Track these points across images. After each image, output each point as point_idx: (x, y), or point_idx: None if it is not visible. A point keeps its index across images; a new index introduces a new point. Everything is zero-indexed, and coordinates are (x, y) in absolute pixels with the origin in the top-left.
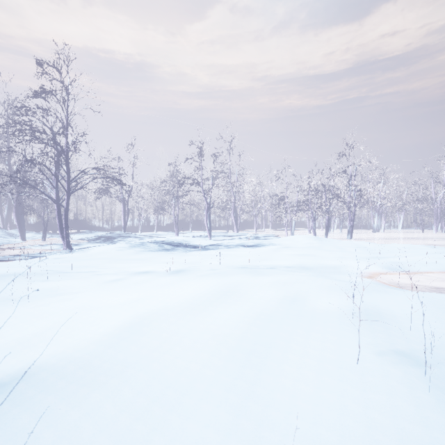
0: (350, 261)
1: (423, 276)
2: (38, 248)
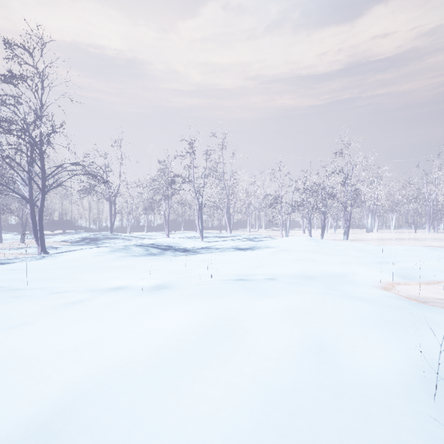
0: (355, 268)
1: (441, 286)
2: (11, 252)
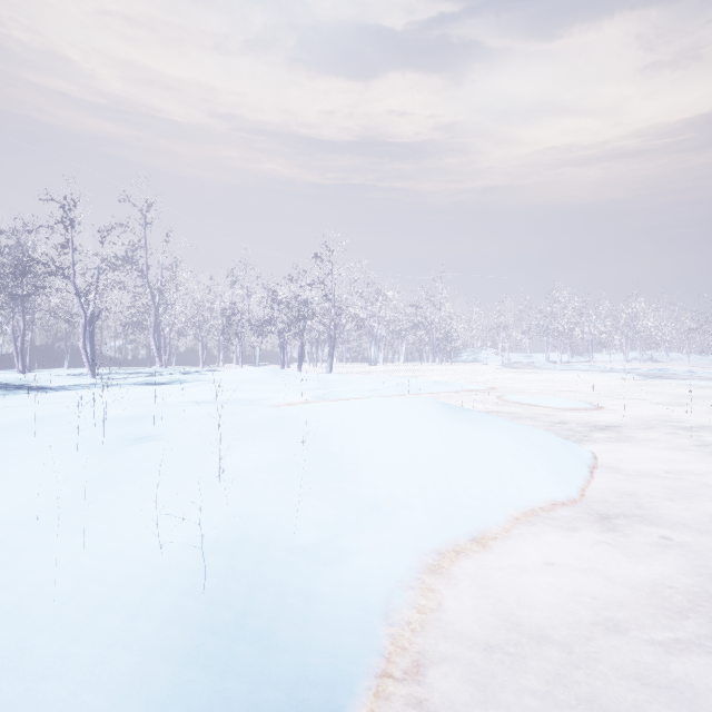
0: (281, 393)
1: None
2: None
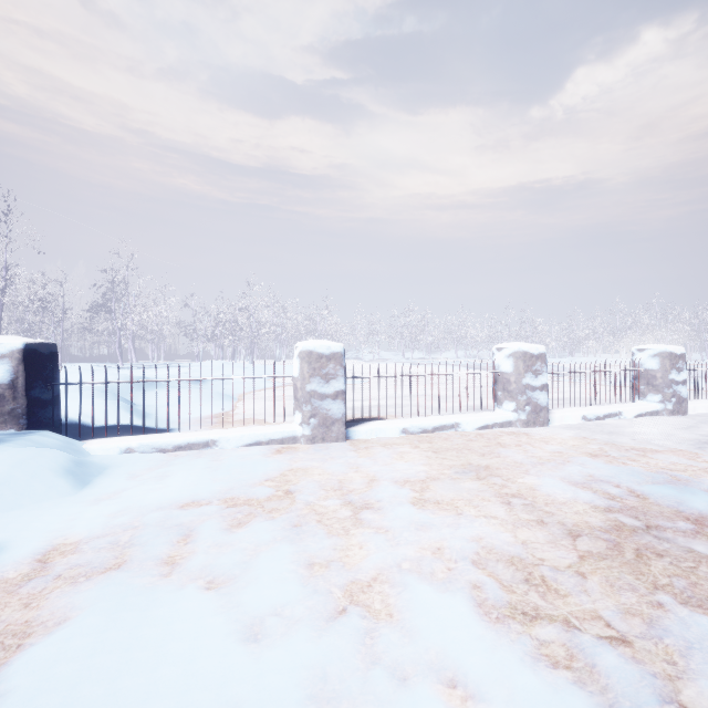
0: None
1: None
2: None
